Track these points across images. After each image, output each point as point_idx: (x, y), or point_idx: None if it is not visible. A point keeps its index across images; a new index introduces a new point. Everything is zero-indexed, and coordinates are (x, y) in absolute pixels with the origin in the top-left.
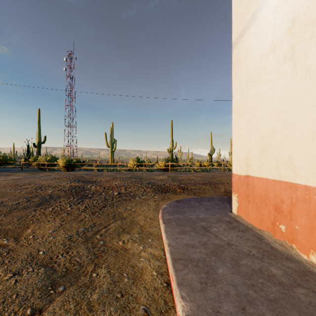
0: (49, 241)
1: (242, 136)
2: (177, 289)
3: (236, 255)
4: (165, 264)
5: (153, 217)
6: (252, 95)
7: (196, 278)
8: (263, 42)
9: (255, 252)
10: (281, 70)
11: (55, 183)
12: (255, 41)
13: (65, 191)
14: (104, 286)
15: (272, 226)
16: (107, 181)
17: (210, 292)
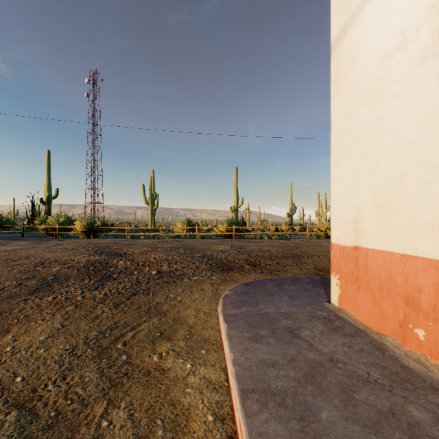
0: (36, 357)
1: (347, 185)
2: None
3: (347, 381)
4: (228, 398)
5: (210, 311)
6: (364, 121)
7: (284, 431)
8: (384, 34)
9: (376, 375)
10: (418, 76)
11: (66, 256)
12: (369, 35)
13: (79, 268)
14: None
15: (400, 330)
16: (143, 253)
17: None
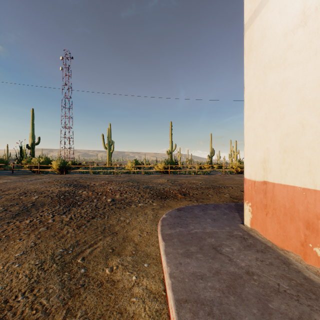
0: (11, 271)
1: (257, 134)
2: None
3: (262, 291)
4: (165, 306)
5: (151, 231)
6: (271, 83)
7: None
8: (288, 15)
9: (285, 285)
10: (316, 46)
11: (43, 188)
12: (275, 16)
13: (52, 197)
14: None
15: (301, 248)
16: (102, 185)
17: None
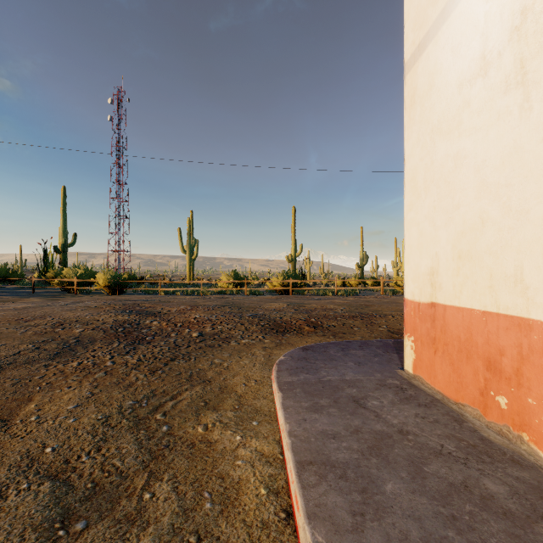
0: (65, 427)
1: (422, 232)
2: (307, 526)
3: (417, 453)
4: (282, 472)
5: (262, 379)
6: (441, 156)
7: (343, 502)
8: (463, 57)
9: (451, 447)
10: (500, 108)
11: (89, 316)
12: (447, 57)
13: (106, 330)
14: (165, 520)
15: (481, 398)
16: (181, 312)
17: (371, 534)
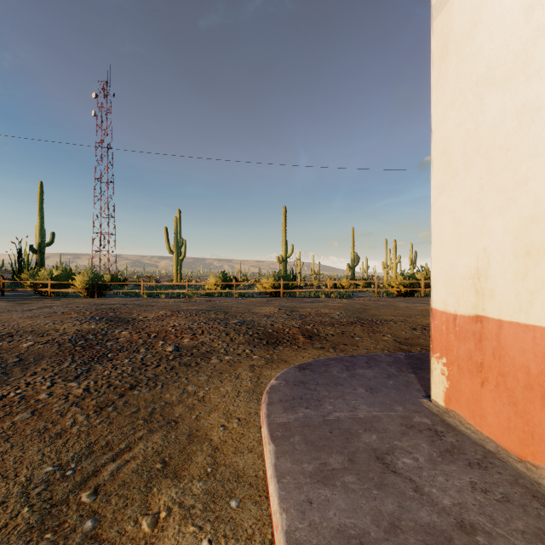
0: None
1: (461, 220)
2: None
3: None
4: None
5: (247, 416)
6: (494, 115)
7: None
8: None
9: None
10: None
11: (49, 324)
12: None
13: (62, 343)
14: None
15: None
16: (159, 319)
17: None
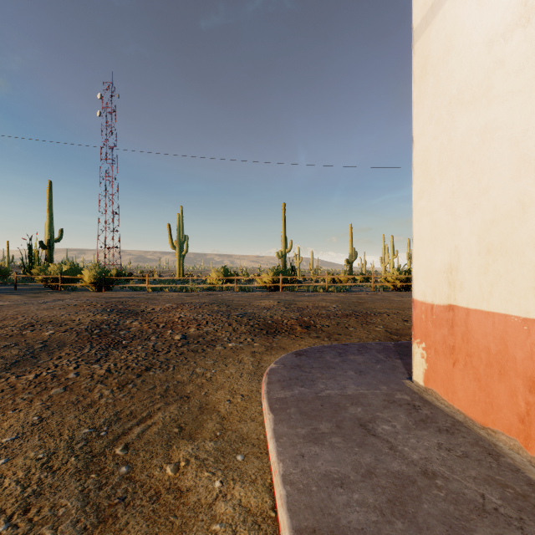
0: None
1: (437, 222)
2: None
3: (454, 510)
4: None
5: (249, 393)
6: (463, 131)
7: None
8: (494, 7)
9: (495, 499)
10: None
11: (65, 315)
12: (471, 12)
13: (79, 332)
14: None
15: (521, 426)
16: (166, 311)
17: None
